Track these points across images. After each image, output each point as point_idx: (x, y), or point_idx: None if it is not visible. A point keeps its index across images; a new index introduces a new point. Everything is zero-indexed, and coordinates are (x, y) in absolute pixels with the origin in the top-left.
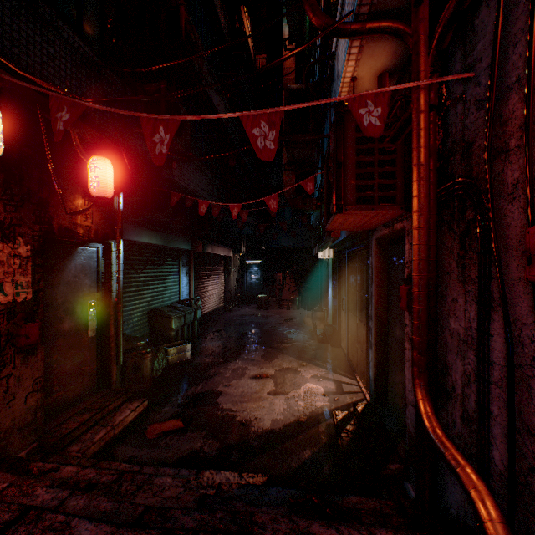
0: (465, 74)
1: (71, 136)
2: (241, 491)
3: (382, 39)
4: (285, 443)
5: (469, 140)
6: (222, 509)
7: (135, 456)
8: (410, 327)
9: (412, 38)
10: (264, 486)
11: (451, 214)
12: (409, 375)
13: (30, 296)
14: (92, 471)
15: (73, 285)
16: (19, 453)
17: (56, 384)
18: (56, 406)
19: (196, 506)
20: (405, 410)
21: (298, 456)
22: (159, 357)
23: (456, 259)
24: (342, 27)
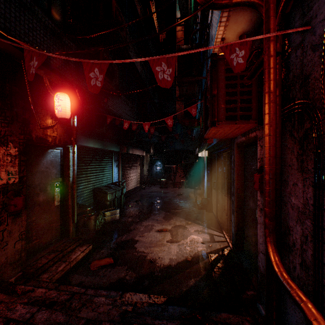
0: (304, 27)
1: (44, 80)
2: (149, 308)
3: (242, 11)
4: (178, 274)
5: (306, 73)
6: (137, 323)
7: (82, 282)
8: (261, 201)
9: (264, 6)
10: (164, 304)
11: (292, 125)
12: (260, 233)
13: (17, 180)
14: (54, 292)
15: (45, 173)
16: (10, 279)
17: (34, 235)
18: (34, 249)
19: (119, 319)
20: (257, 256)
21: (186, 283)
22: (99, 218)
23: (296, 156)
24: (216, 2)
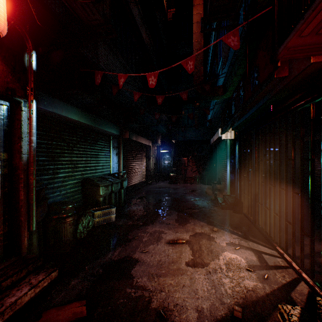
0: None
1: None
2: None
3: None
4: None
5: None
6: None
7: None
8: None
9: None
10: None
11: None
12: None
13: None
14: None
15: None
16: None
17: None
18: None
19: None
20: None
21: None
22: (83, 220)
23: None
24: None
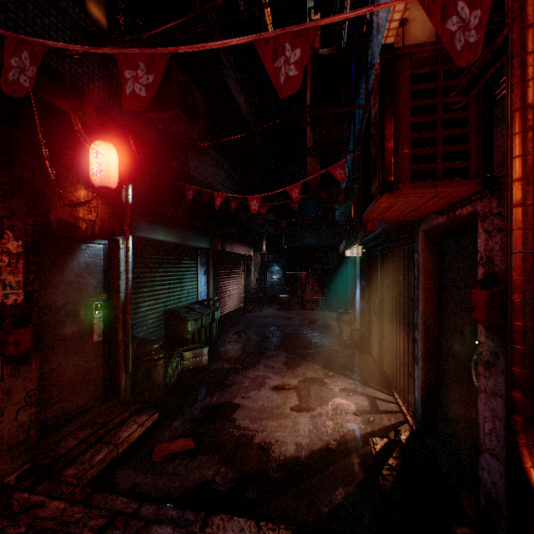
0: None
1: (72, 120)
2: None
3: None
4: (312, 477)
5: None
6: None
7: (136, 485)
8: (488, 346)
9: None
10: None
11: None
12: (485, 412)
13: (21, 298)
14: (80, 510)
15: (76, 285)
16: (8, 477)
17: (56, 395)
18: (56, 420)
19: None
20: (478, 457)
21: (328, 497)
22: (173, 362)
23: None
24: None
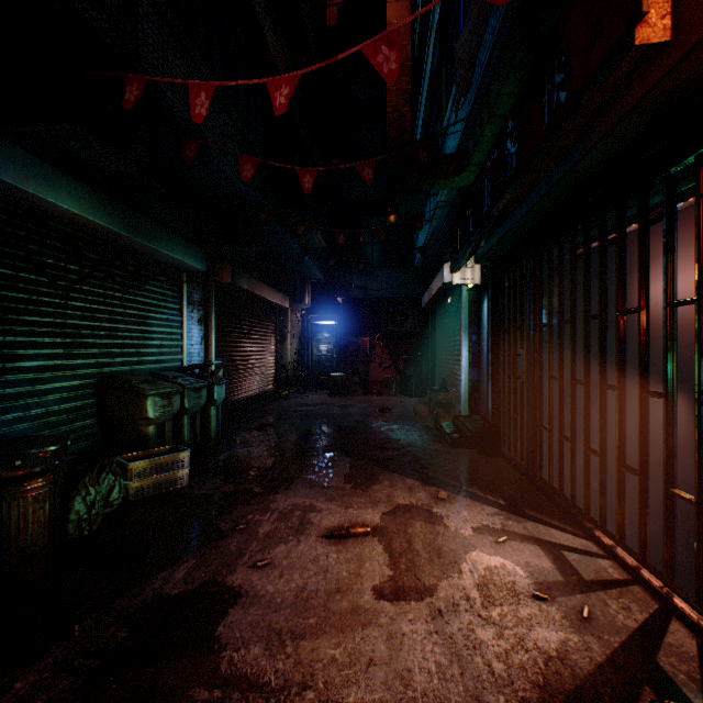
0: None
1: None
2: None
3: None
4: None
5: None
6: None
7: None
8: None
9: None
10: None
11: None
12: None
13: None
14: None
15: None
16: None
17: None
18: None
19: None
20: None
21: None
22: (88, 486)
23: None
24: None
